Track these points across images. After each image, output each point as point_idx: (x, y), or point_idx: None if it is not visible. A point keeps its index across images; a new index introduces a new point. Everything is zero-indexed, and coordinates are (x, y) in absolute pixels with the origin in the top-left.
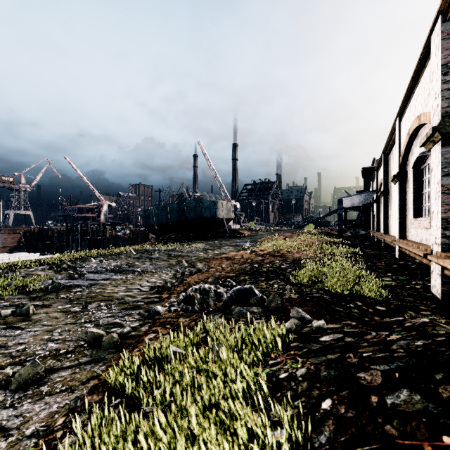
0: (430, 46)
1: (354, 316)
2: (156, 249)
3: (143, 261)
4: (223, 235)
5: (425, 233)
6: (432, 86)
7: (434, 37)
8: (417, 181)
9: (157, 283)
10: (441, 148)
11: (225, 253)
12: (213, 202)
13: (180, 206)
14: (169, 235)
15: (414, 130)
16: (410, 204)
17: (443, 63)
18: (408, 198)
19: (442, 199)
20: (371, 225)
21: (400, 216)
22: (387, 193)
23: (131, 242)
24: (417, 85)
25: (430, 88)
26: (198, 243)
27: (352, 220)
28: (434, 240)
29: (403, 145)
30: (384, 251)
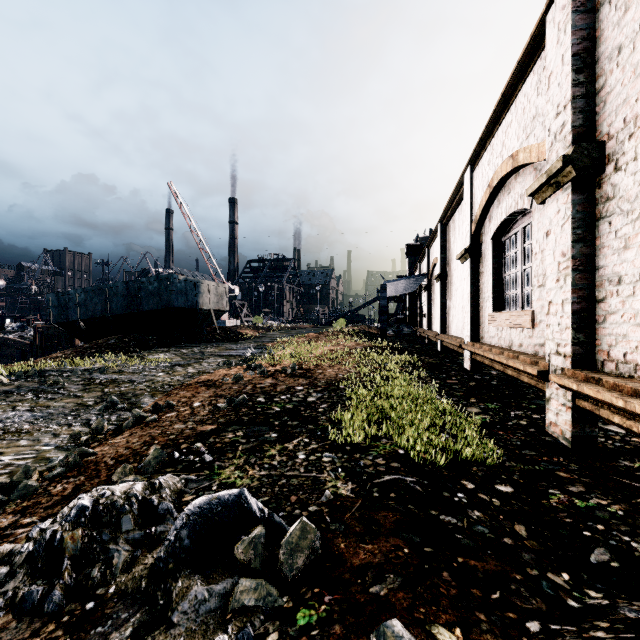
0: (541, 36)
1: (483, 537)
2: (66, 370)
3: (14, 400)
4: (211, 338)
5: (519, 334)
6: (550, 96)
7: (553, 15)
8: (497, 258)
9: (7, 471)
10: (573, 193)
11: (207, 372)
12: (192, 282)
13: (130, 287)
14: (104, 340)
15: (501, 179)
16: (488, 291)
17: (575, 52)
18: (484, 283)
19: (574, 280)
20: (419, 321)
21: (472, 308)
22: (445, 277)
23: (37, 351)
24: (507, 110)
25: (539, 106)
26: (162, 353)
27: (391, 314)
28: (555, 349)
29: (477, 205)
30: (445, 358)
